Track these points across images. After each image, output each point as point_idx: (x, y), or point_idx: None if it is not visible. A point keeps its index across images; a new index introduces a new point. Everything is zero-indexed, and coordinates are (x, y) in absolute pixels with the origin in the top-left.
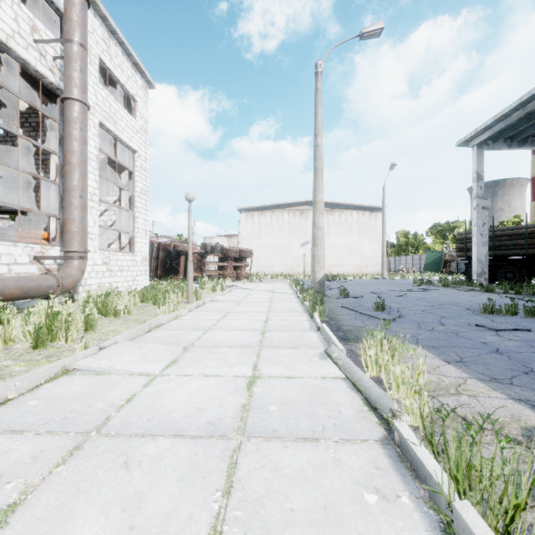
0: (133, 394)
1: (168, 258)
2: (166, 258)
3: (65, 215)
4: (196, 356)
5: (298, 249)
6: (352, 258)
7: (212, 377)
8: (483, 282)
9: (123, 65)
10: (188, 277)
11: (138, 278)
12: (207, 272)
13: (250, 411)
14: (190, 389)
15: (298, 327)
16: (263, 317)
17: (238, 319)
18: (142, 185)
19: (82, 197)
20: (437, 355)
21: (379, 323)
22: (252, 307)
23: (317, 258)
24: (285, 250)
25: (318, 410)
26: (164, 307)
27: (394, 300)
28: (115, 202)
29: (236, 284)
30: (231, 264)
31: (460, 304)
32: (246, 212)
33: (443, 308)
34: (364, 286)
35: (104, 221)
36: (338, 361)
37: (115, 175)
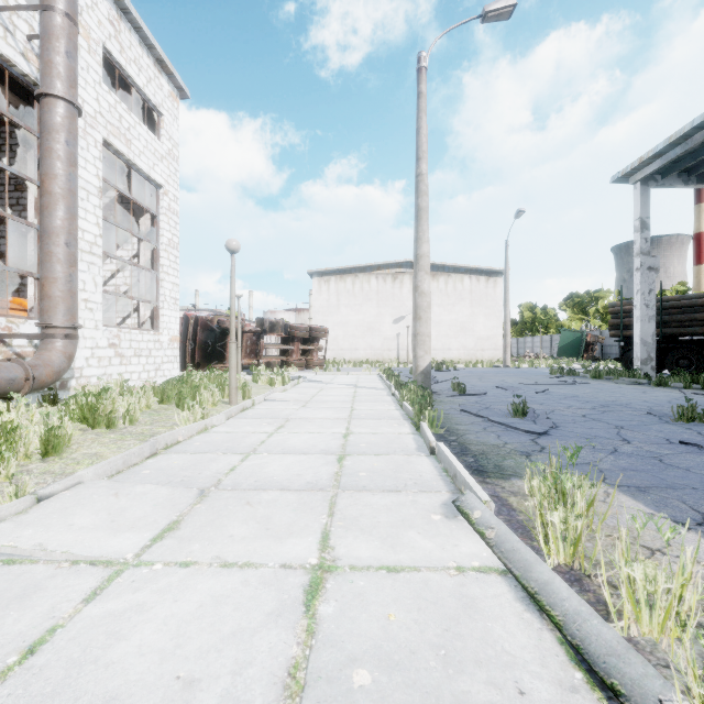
0: (51, 626)
1: (210, 339)
2: (207, 339)
3: (42, 271)
4: (218, 512)
5: (390, 327)
6: (463, 339)
7: (237, 569)
8: (649, 373)
9: (141, 61)
10: (230, 366)
11: (164, 367)
12: (265, 359)
13: (306, 693)
14: (182, 607)
15: (398, 446)
16: (342, 428)
17: (302, 432)
18: (170, 235)
19: (69, 245)
20: (655, 508)
21: (525, 440)
22: (326, 410)
23: (420, 338)
24: (372, 328)
25: (468, 687)
26: (186, 412)
27: (533, 399)
28: (132, 259)
29: (304, 375)
30: (299, 347)
31: (632, 405)
32: (319, 277)
33: (611, 411)
34: (482, 377)
35: (117, 286)
36: (487, 531)
37: (132, 220)
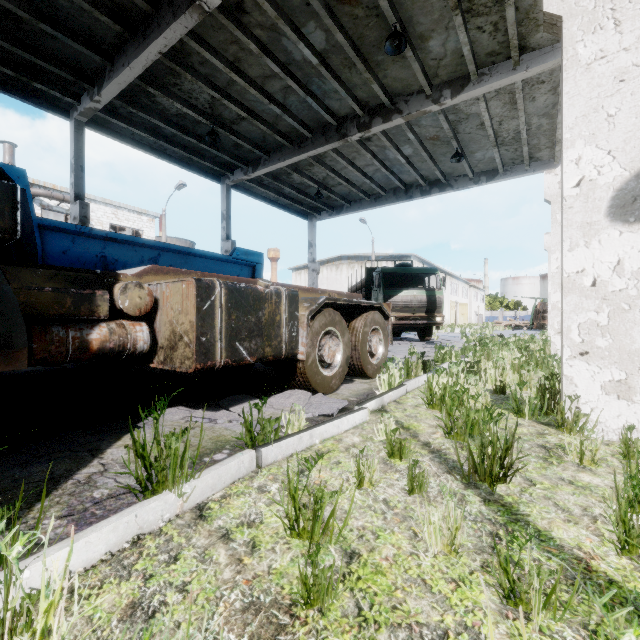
0: None
1: None
2: None
3: None
4: None
5: None
6: None
7: None
8: None
9: (129, 217)
10: None
11: None
12: None
13: None
14: None
15: None
16: None
17: None
18: None
19: None
20: None
21: None
22: None
23: None
24: None
25: None
26: None
27: None
28: None
29: None
30: None
31: None
32: (296, 271)
33: None
34: None
35: None
36: None
37: None
